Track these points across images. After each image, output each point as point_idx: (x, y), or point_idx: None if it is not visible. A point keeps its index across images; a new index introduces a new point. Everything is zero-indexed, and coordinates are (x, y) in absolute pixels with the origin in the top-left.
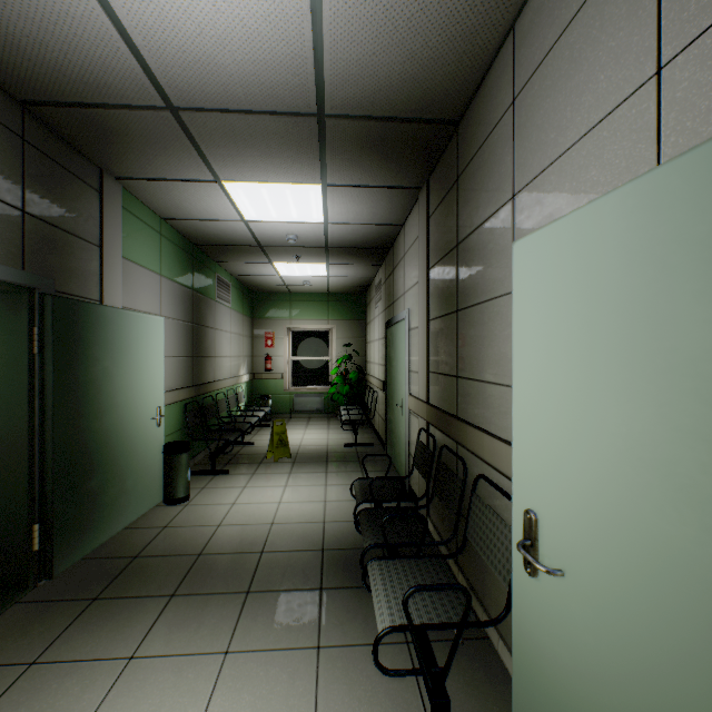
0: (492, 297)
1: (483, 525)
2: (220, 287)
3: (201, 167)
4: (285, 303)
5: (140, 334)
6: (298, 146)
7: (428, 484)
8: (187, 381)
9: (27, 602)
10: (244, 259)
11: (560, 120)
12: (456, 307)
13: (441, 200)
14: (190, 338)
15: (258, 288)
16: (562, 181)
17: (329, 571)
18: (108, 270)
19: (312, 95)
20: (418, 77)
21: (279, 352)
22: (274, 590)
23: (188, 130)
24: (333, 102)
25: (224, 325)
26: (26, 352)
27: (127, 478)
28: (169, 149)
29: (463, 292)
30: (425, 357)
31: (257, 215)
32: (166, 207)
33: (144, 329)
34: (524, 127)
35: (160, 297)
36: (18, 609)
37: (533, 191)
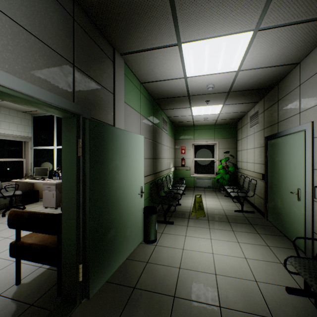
0: None
1: None
2: (163, 123)
3: (171, 31)
4: (191, 131)
5: (133, 145)
6: None
7: None
8: (150, 171)
9: None
10: (176, 106)
11: None
12: None
13: None
14: (152, 148)
15: (178, 124)
16: None
17: None
18: (117, 108)
19: None
20: None
21: (188, 156)
22: None
23: None
24: None
25: (164, 142)
26: (75, 154)
27: (126, 229)
28: (154, 17)
29: None
30: None
31: (194, 71)
32: (144, 74)
33: (134, 142)
34: None
35: (140, 126)
36: None
37: None
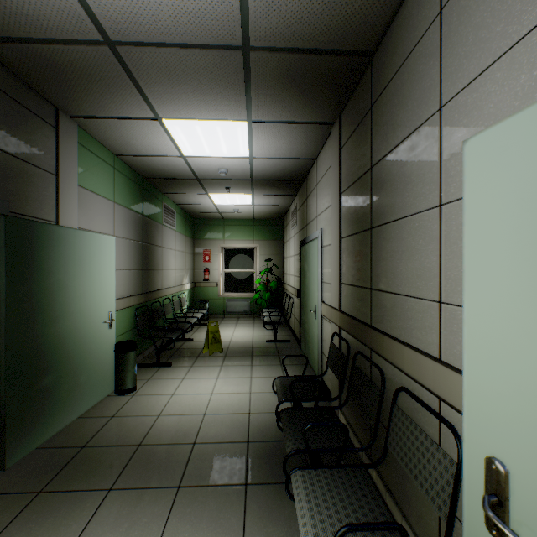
0: (412, 213)
1: (408, 441)
2: (167, 214)
3: (142, 105)
4: (219, 227)
5: (93, 250)
6: (226, 81)
7: (343, 385)
8: (138, 289)
9: None
10: (185, 191)
11: (511, 7)
12: (370, 225)
13: (353, 130)
14: (141, 254)
15: (198, 215)
16: (514, 75)
17: (254, 465)
18: (63, 196)
19: (237, 24)
20: (339, 1)
21: (215, 265)
22: (202, 485)
23: (127, 67)
24: (257, 33)
25: (170, 244)
26: None
27: (80, 375)
28: (112, 87)
29: (377, 210)
30: (337, 270)
31: (193, 151)
32: (117, 144)
33: (96, 247)
34: (456, 32)
35: (113, 220)
36: None
37: (469, 96)
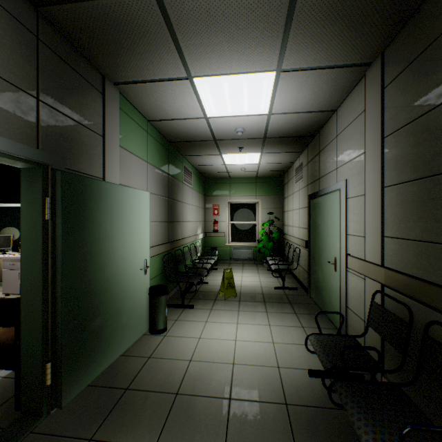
0: None
1: None
2: (186, 173)
3: (177, 63)
4: (226, 185)
5: (132, 204)
6: (265, 22)
7: (404, 356)
8: (164, 238)
9: (38, 433)
10: (202, 152)
11: None
12: None
13: (411, 61)
14: (167, 208)
15: (209, 175)
16: None
17: (301, 437)
18: (108, 155)
19: None
20: None
21: (222, 218)
22: None
23: (167, 18)
24: None
25: (188, 200)
26: (40, 218)
27: (122, 317)
28: (152, 45)
29: None
30: (378, 222)
31: (216, 111)
32: (150, 109)
33: (134, 201)
34: None
35: (147, 178)
36: (30, 441)
37: None
